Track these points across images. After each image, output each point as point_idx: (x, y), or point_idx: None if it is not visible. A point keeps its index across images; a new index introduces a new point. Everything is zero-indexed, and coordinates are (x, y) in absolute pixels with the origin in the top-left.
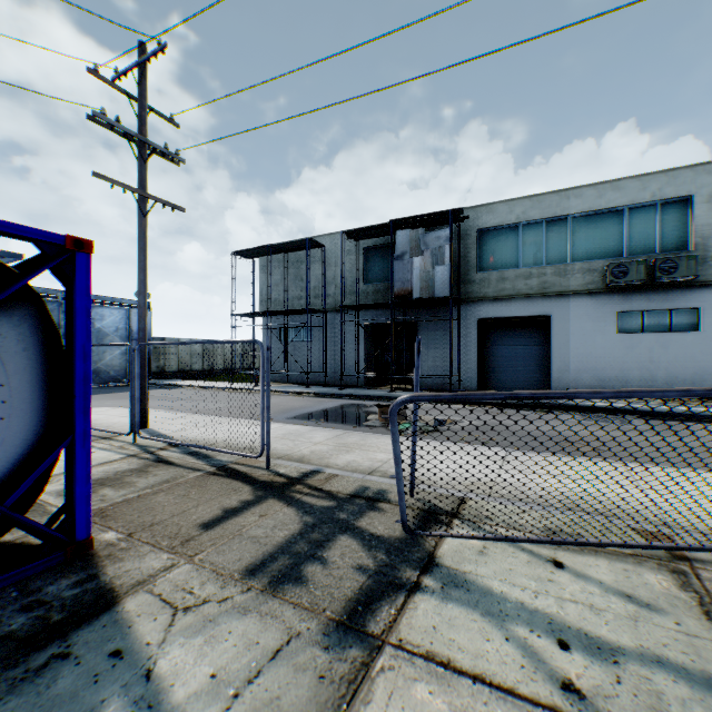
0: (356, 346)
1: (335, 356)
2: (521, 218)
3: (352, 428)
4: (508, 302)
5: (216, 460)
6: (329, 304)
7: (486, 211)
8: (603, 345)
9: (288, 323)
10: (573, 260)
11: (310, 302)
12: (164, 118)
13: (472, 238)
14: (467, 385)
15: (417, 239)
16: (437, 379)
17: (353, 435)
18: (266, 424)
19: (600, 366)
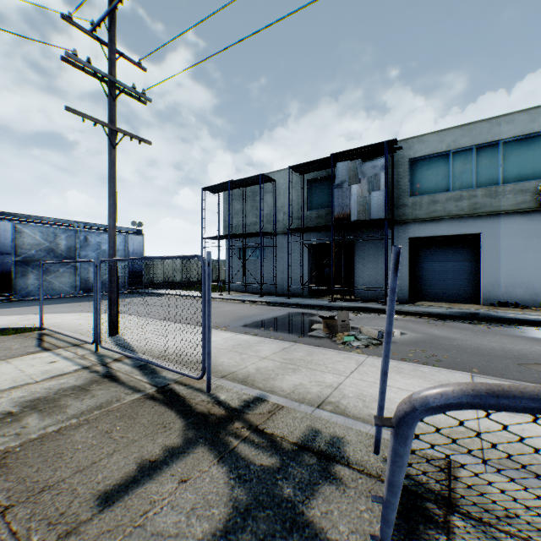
0: (301, 262)
1: (283, 271)
2: (451, 146)
3: (298, 339)
4: (439, 222)
5: (160, 376)
6: (279, 228)
7: (417, 142)
8: (535, 260)
9: (246, 244)
10: (504, 182)
11: (264, 226)
12: (132, 63)
13: (404, 167)
14: (399, 296)
15: (355, 169)
16: (372, 291)
17: (299, 349)
18: (206, 344)
19: (532, 280)
